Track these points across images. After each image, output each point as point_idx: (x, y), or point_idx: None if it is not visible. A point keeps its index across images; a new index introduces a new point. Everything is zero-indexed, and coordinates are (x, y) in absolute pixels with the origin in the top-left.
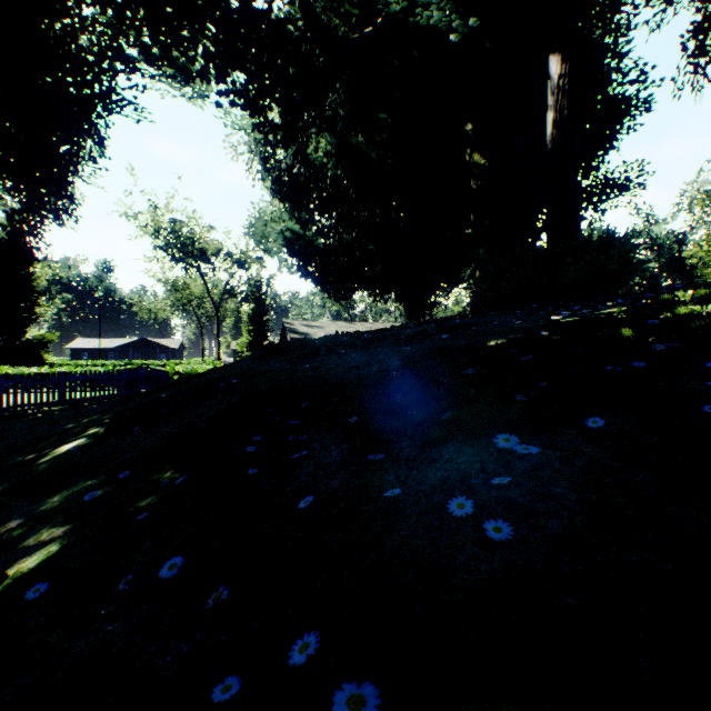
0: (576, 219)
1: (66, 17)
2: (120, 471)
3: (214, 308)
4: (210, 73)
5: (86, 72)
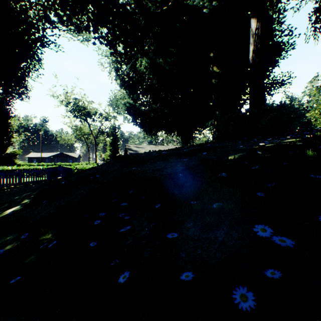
0: (263, 97)
1: (22, 1)
2: (24, 232)
3: (94, 139)
4: (90, 28)
5: (31, 27)
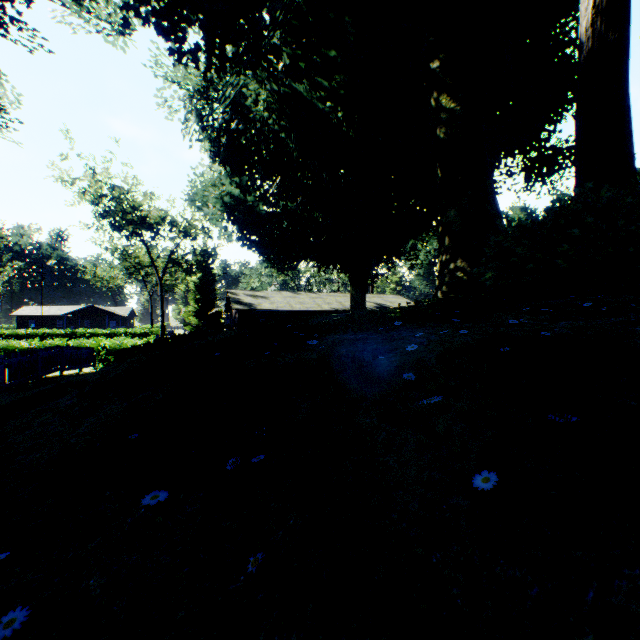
0: (632, 152)
1: None
2: None
3: (158, 277)
4: None
5: None
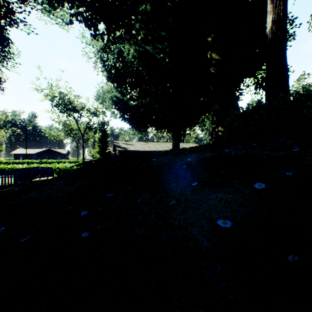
0: (287, 82)
1: None
2: None
3: (81, 135)
4: (63, 0)
5: None
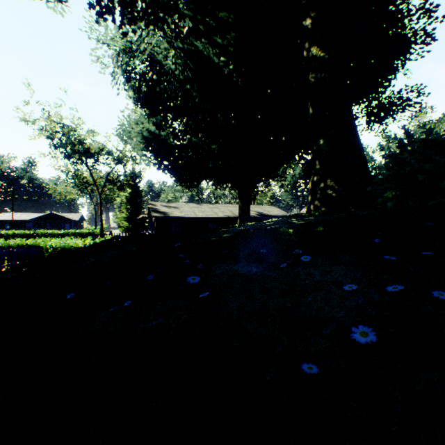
0: None
1: None
2: None
3: (98, 192)
4: None
5: None
